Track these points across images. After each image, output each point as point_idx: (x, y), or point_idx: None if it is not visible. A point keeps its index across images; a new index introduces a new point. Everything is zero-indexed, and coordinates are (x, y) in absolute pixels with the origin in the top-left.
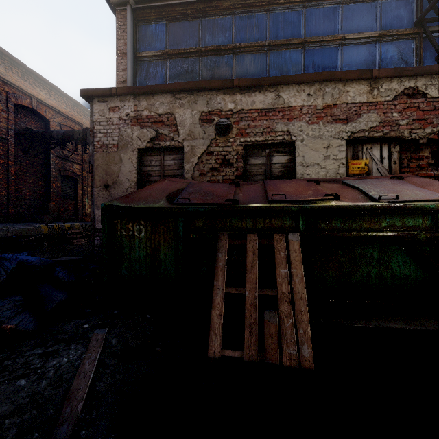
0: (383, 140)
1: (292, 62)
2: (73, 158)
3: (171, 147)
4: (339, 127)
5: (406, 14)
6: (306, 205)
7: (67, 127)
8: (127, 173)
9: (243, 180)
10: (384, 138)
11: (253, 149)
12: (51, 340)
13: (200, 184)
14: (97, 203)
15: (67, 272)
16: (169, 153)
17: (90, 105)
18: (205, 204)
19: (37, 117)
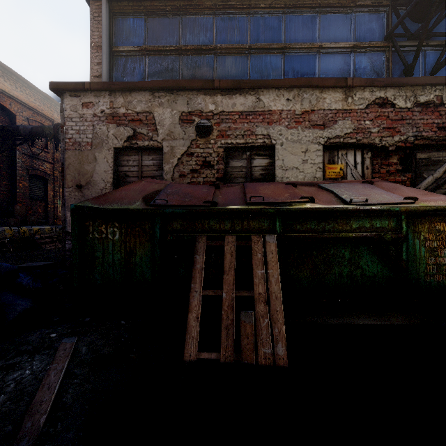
0: (357, 146)
1: (272, 66)
2: (43, 156)
3: (149, 147)
4: (316, 132)
5: (377, 27)
6: (283, 207)
7: (36, 123)
8: (102, 173)
9: (224, 182)
10: (357, 144)
11: (234, 151)
12: (12, 352)
13: (179, 186)
14: (69, 204)
15: (32, 278)
16: (148, 154)
17: (61, 99)
18: (183, 206)
19: (0, 110)
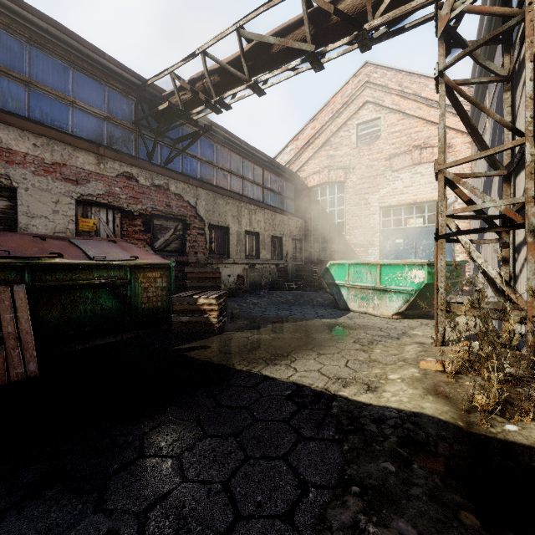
0: (109, 206)
1: (12, 95)
2: None
3: None
4: (69, 186)
5: (128, 111)
6: (33, 261)
7: None
8: None
9: None
10: (109, 205)
11: None
12: None
13: None
14: None
15: None
16: None
17: None
18: None
19: None
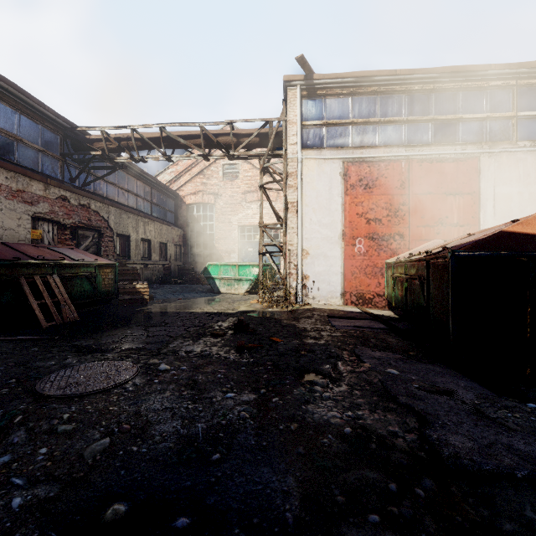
0: (50, 221)
1: None
2: None
3: None
4: (27, 207)
5: (56, 145)
6: (57, 262)
7: None
8: None
9: None
10: (51, 220)
11: None
12: None
13: None
14: None
15: None
16: None
17: None
18: (3, 260)
19: None
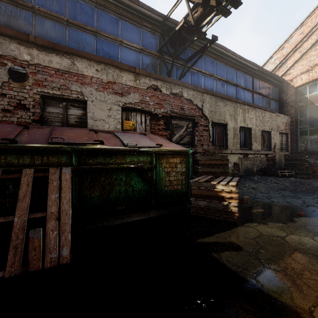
0: (142, 111)
1: (87, 42)
2: None
3: None
4: (117, 97)
5: (154, 43)
6: (78, 147)
7: None
8: None
9: (41, 124)
10: (142, 110)
11: (51, 99)
12: None
13: None
14: None
15: None
16: None
17: None
18: None
19: None
